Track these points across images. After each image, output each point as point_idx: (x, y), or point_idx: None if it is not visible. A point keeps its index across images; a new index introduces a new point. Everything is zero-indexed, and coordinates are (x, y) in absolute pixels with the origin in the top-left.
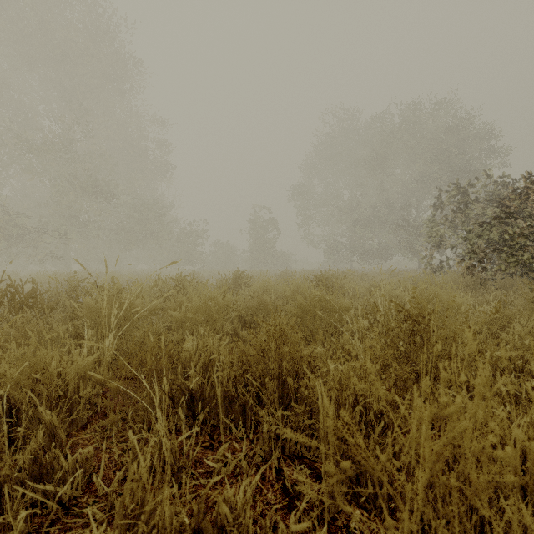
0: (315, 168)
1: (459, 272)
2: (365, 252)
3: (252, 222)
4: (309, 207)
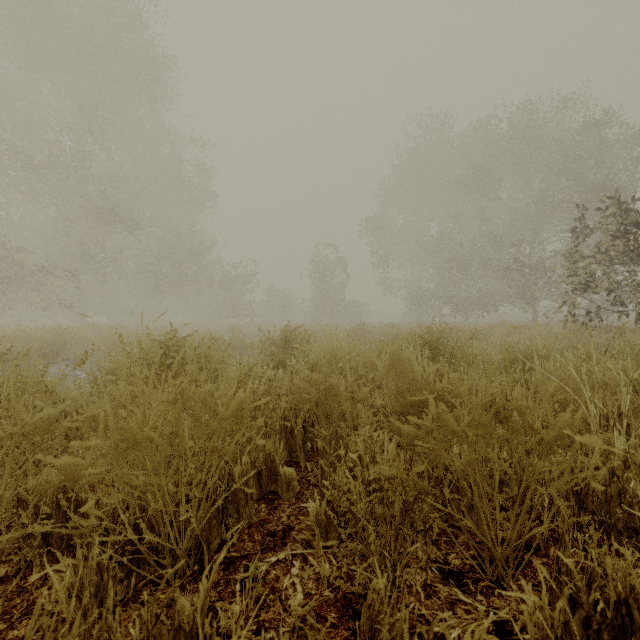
0: (395, 194)
1: (616, 327)
2: (461, 300)
3: (314, 263)
4: (387, 244)
